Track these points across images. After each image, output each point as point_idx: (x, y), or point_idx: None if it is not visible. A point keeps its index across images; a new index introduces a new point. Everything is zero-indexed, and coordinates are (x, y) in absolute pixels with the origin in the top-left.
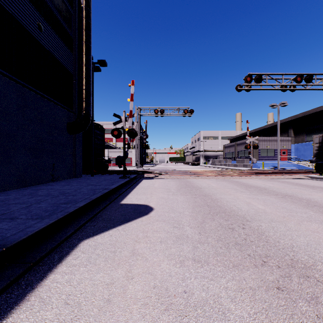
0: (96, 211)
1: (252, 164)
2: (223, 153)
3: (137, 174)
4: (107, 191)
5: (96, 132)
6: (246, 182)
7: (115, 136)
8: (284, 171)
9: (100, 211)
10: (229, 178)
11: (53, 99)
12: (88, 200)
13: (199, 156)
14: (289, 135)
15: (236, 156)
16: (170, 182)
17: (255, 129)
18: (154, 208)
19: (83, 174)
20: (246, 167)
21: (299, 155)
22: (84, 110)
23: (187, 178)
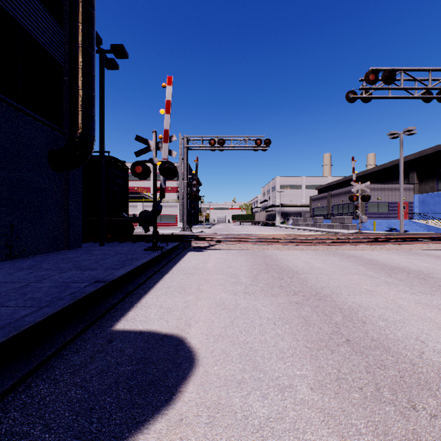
0: (1, 385)
1: (360, 224)
2: (310, 208)
3: (180, 242)
4: (92, 290)
5: (111, 171)
6: (371, 257)
7: (138, 175)
8: (417, 236)
9: (23, 379)
10: (337, 250)
11: (14, 101)
12: (2, 334)
13: (274, 212)
14: (410, 181)
15: (330, 213)
16: (237, 258)
17: (357, 174)
18: (197, 358)
19: (89, 242)
20: (347, 229)
21: (426, 211)
22: (79, 127)
23: (265, 249)
